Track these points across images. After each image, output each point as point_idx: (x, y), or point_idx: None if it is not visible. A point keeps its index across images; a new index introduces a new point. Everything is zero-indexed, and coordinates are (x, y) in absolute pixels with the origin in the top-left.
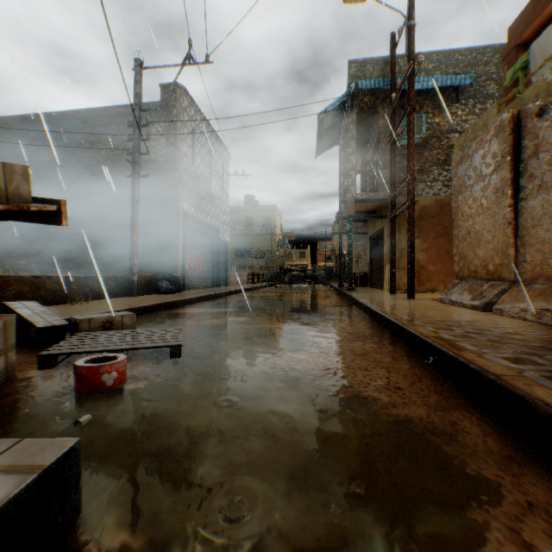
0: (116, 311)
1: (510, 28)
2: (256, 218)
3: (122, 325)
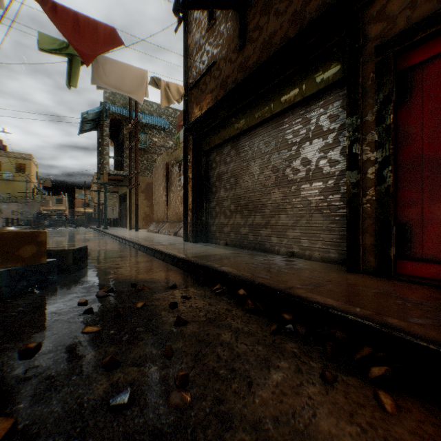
0: None
1: (178, 115)
2: (7, 163)
3: None
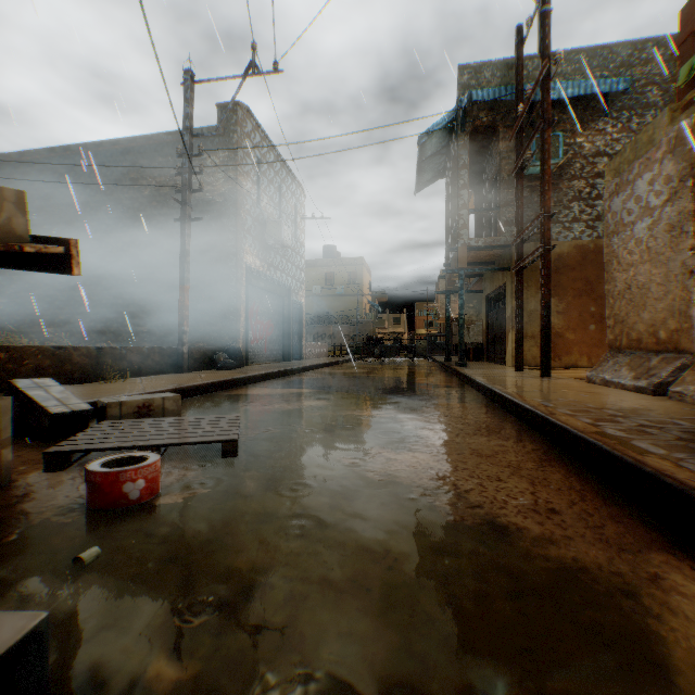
0: (158, 392)
1: (683, 9)
2: (338, 274)
3: (164, 411)
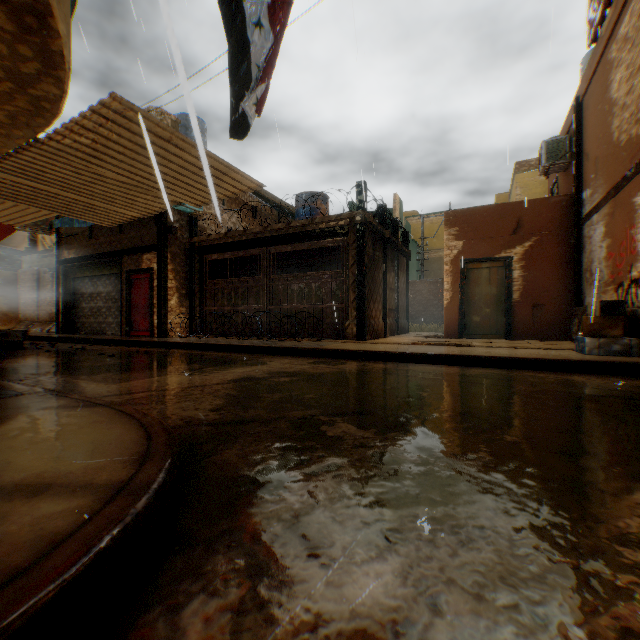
0: None
1: None
2: None
3: None
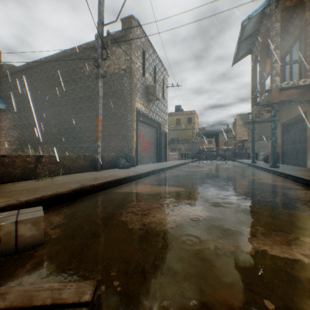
0: (55, 195)
1: None
2: (182, 119)
3: (17, 238)
